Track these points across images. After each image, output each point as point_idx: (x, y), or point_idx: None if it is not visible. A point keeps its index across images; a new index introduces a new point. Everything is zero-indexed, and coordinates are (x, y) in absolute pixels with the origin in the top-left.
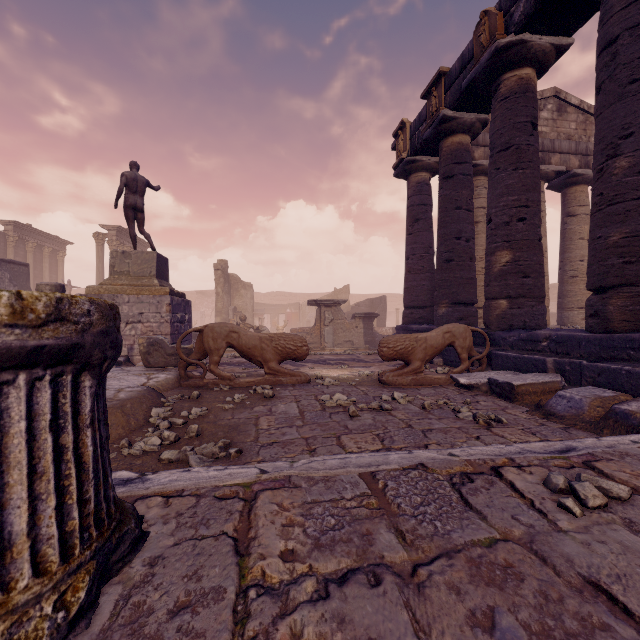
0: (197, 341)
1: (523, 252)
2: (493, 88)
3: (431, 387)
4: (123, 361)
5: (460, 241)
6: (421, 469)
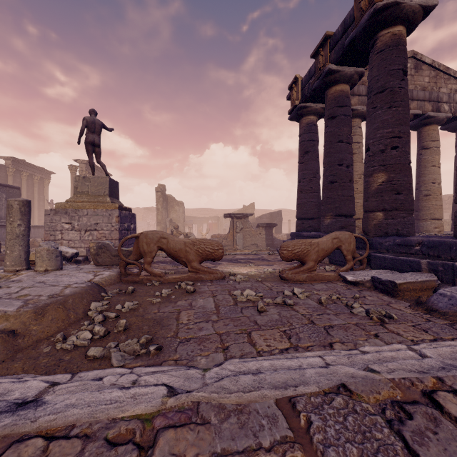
0: (134, 245)
1: (396, 174)
2: (370, 44)
3: (323, 283)
4: (82, 260)
5: (342, 167)
6: (344, 394)
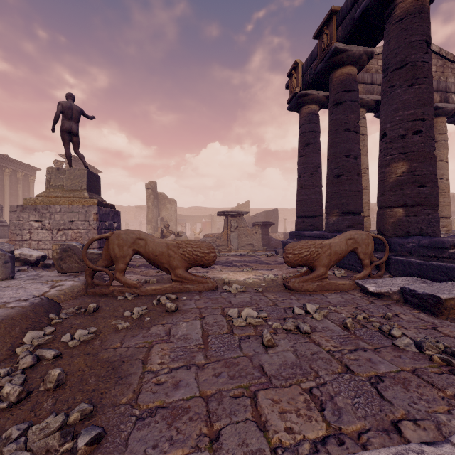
0: (104, 248)
1: (419, 163)
2: (387, 13)
3: (337, 293)
4: (52, 264)
5: (349, 158)
6: None
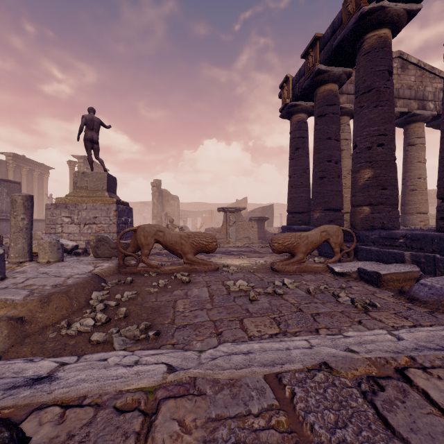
0: (132, 238)
1: (382, 170)
2: (358, 46)
3: (312, 274)
4: (81, 252)
5: (330, 163)
6: (326, 370)
